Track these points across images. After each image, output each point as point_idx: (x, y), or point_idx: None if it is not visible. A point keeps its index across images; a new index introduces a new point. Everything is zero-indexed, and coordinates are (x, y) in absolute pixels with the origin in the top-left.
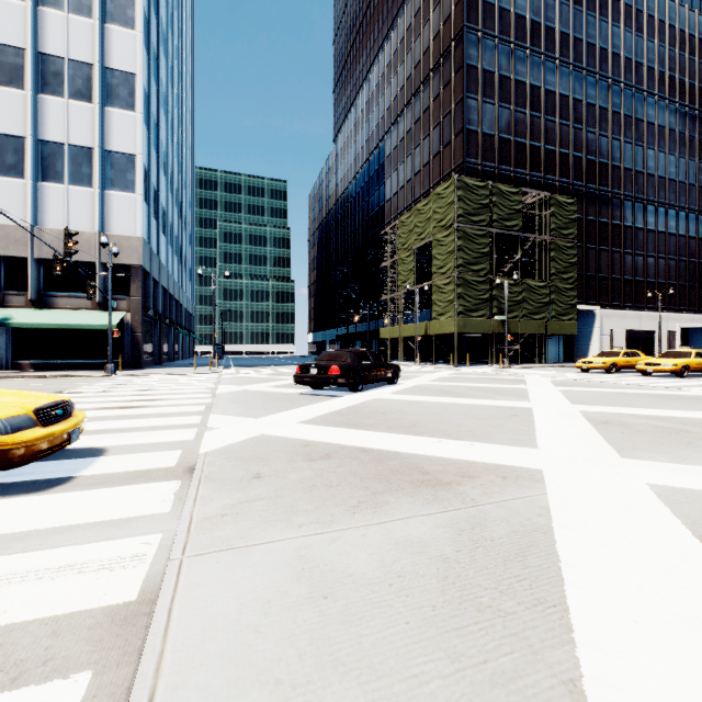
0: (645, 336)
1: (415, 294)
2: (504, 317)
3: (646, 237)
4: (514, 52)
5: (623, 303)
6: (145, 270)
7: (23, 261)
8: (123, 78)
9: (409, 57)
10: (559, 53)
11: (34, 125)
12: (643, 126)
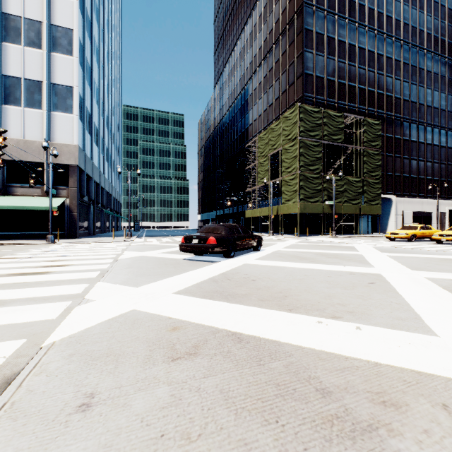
0: (425, 215)
1: (269, 187)
2: (332, 202)
3: (426, 148)
4: (338, 20)
5: (411, 193)
6: (80, 168)
7: None
8: (64, 32)
9: (265, 27)
10: (368, 22)
11: None
12: (424, 73)
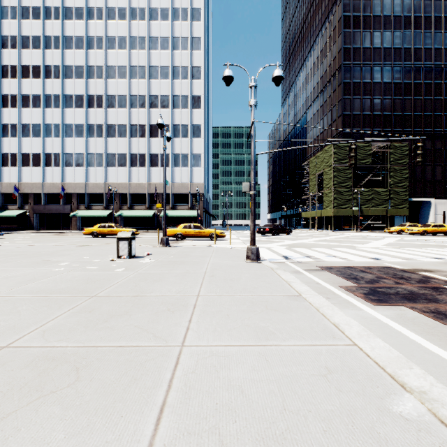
0: None
1: (316, 196)
2: (357, 208)
3: None
4: (373, 68)
5: None
6: (203, 194)
7: (168, 194)
8: (197, 127)
9: (318, 73)
10: (404, 60)
11: (172, 149)
12: None
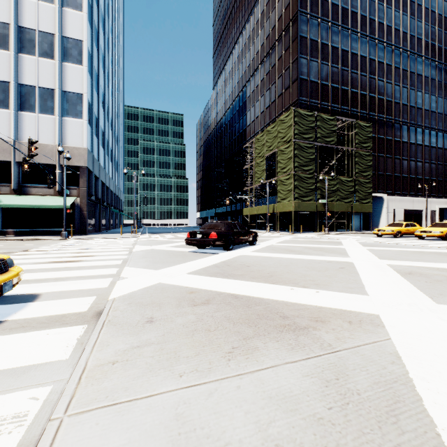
0: (416, 213)
1: (266, 186)
2: (324, 201)
3: (417, 149)
4: (331, 28)
5: (402, 192)
6: (89, 170)
7: (8, 164)
8: (74, 43)
9: (262, 32)
10: (360, 28)
11: (15, 74)
12: (414, 77)
